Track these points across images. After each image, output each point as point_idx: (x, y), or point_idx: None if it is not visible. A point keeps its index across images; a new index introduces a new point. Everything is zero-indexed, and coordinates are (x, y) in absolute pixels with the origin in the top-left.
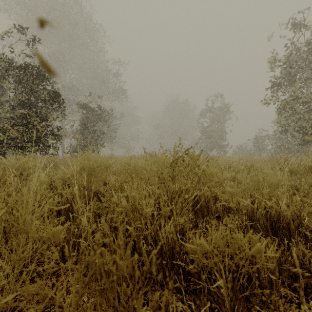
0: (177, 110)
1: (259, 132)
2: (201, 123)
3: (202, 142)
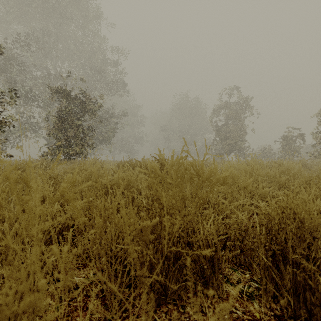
0: (185, 109)
1: (291, 131)
2: (216, 121)
3: (217, 144)
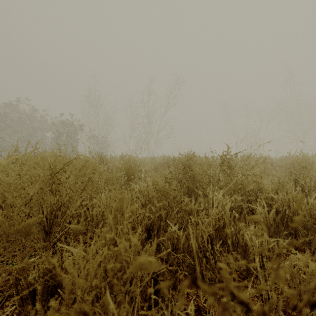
0: None
1: None
2: None
3: None
